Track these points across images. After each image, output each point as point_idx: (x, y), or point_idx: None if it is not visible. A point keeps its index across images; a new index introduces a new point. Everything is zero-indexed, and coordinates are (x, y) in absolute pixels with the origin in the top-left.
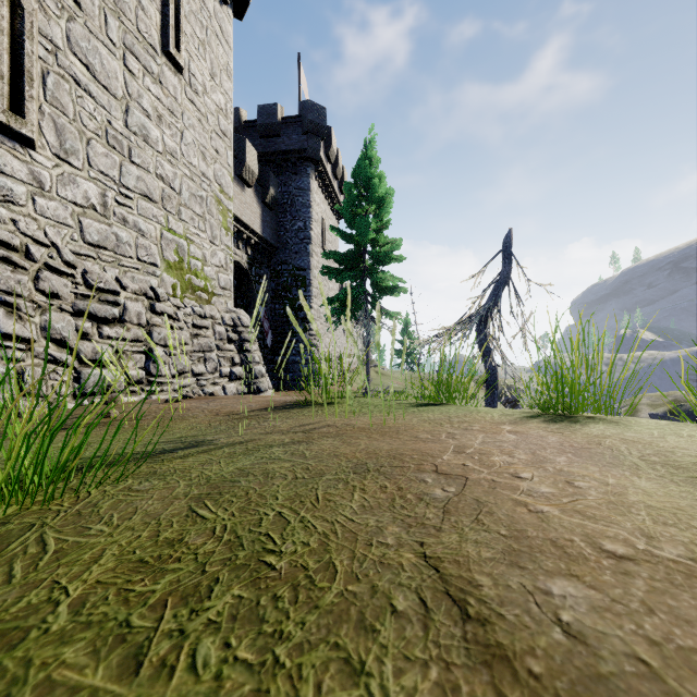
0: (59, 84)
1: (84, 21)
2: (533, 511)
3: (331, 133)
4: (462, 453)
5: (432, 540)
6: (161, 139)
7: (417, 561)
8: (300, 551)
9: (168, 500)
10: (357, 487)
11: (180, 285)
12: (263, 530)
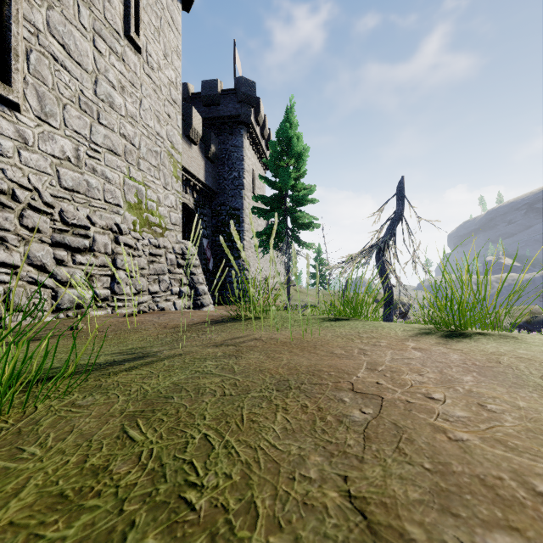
0: (40, 60)
1: (61, 9)
2: (452, 439)
3: (260, 102)
4: (374, 370)
5: (356, 474)
6: (124, 106)
7: (342, 502)
8: (221, 485)
9: (104, 417)
10: (280, 406)
11: (139, 222)
12: (187, 457)
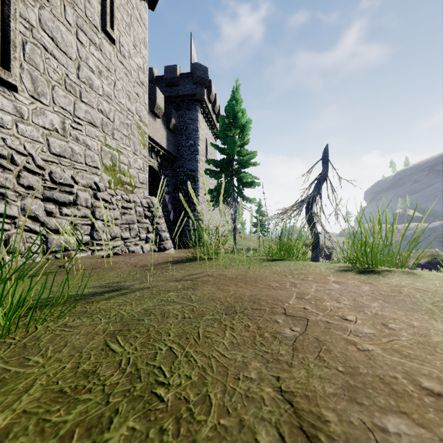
0: (33, 50)
1: (50, 9)
2: (361, 349)
3: (211, 84)
4: (302, 299)
5: (286, 375)
6: (101, 87)
7: (275, 395)
8: (183, 384)
9: (90, 335)
10: (228, 326)
11: (113, 181)
12: (156, 364)
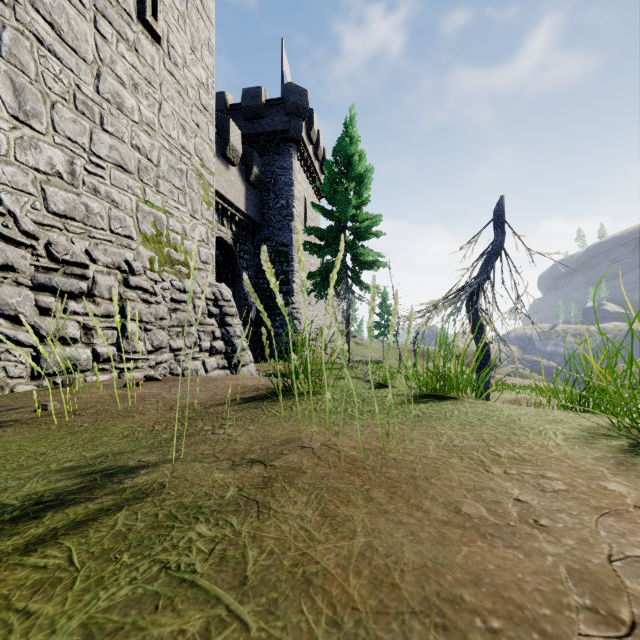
0: (17, 40)
1: None
2: None
3: (313, 115)
4: (616, 624)
5: None
6: (137, 109)
7: None
8: None
9: None
10: None
11: (158, 259)
12: None
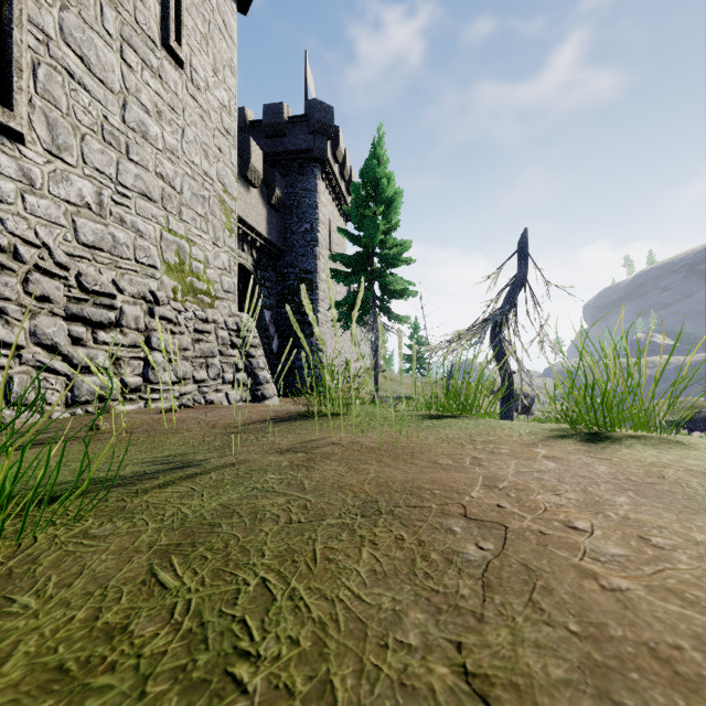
0: (51, 76)
1: (78, 10)
2: (607, 588)
3: (338, 133)
4: (494, 488)
5: (473, 639)
6: (161, 136)
7: (455, 682)
8: (284, 655)
9: (126, 554)
10: (366, 538)
11: (181, 288)
12: (237, 613)
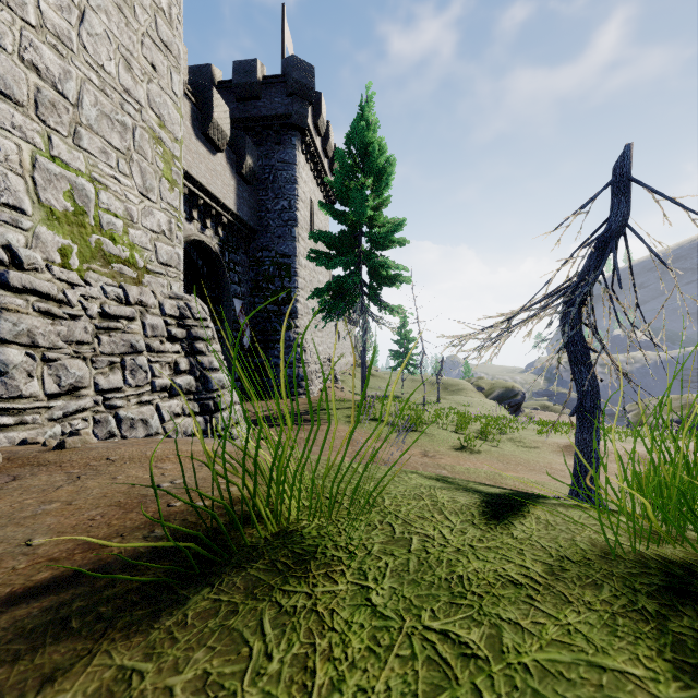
0: None
1: None
2: None
3: (321, 99)
4: None
5: None
6: (34, 5)
7: None
8: None
9: None
10: None
11: (77, 250)
12: None
